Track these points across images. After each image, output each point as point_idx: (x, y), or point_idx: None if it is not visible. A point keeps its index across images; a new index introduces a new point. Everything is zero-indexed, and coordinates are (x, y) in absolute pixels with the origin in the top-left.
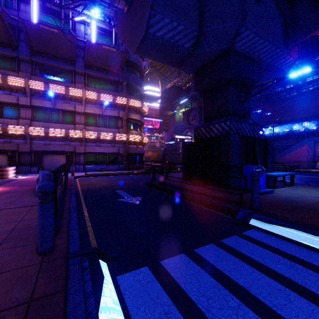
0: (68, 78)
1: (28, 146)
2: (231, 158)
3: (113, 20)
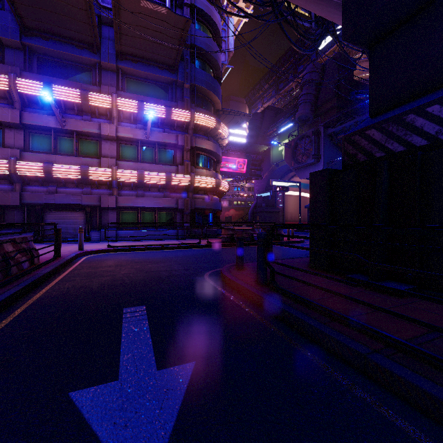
0: (88, 77)
1: (16, 196)
2: None
3: None
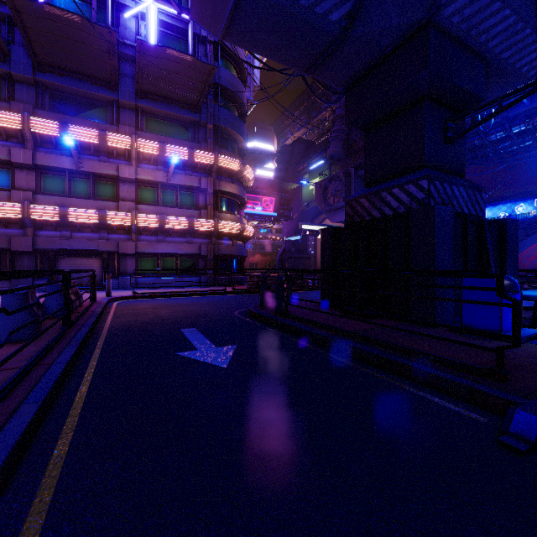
0: (105, 115)
1: (28, 241)
2: (435, 259)
3: (186, 0)
